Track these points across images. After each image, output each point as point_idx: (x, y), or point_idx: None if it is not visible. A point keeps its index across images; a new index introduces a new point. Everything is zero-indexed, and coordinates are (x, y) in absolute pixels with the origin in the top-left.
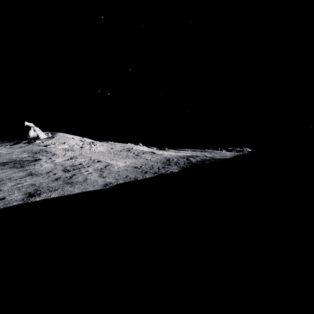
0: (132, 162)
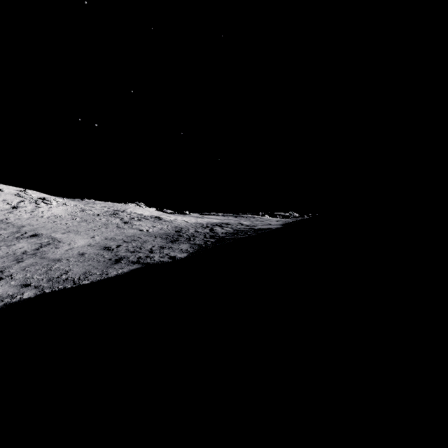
0: (109, 235)
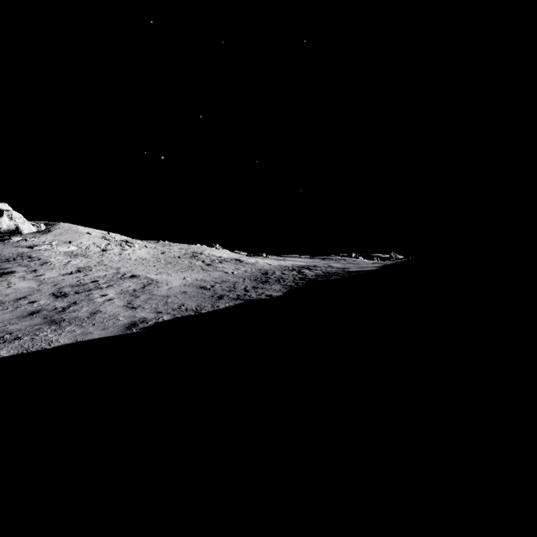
0: (198, 277)
